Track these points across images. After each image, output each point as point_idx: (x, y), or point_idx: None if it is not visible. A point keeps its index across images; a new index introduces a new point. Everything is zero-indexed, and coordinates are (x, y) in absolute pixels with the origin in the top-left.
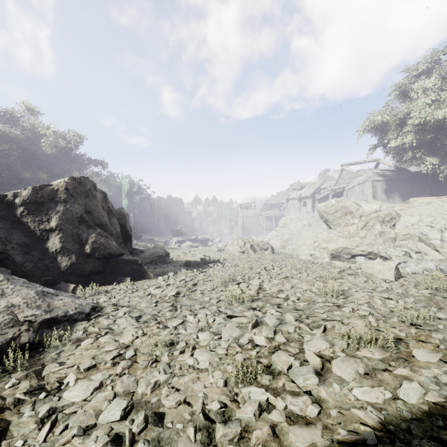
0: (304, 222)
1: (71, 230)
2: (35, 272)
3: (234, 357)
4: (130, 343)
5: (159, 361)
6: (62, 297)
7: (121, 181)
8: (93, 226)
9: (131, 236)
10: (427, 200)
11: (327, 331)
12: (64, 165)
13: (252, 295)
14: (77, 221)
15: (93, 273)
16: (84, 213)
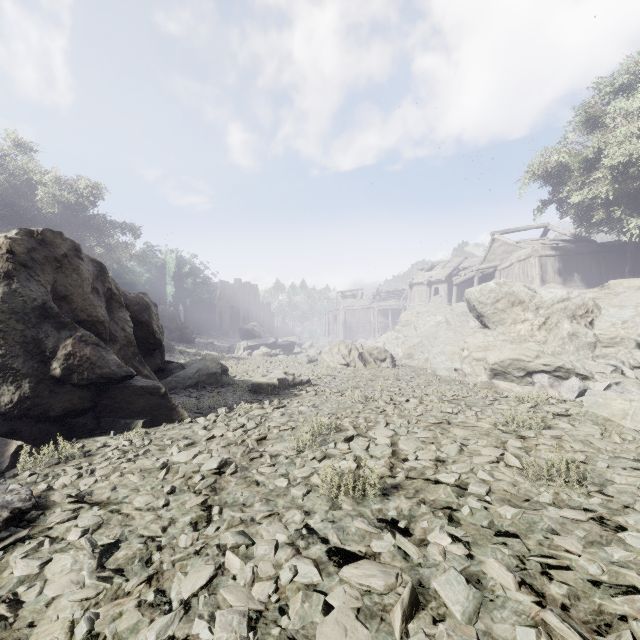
0: (439, 318)
1: (22, 333)
2: None
3: None
4: None
5: None
6: None
7: (164, 257)
8: (71, 325)
9: (161, 341)
10: (637, 284)
11: None
12: (74, 230)
13: (380, 473)
14: (36, 314)
15: (71, 413)
16: (53, 299)
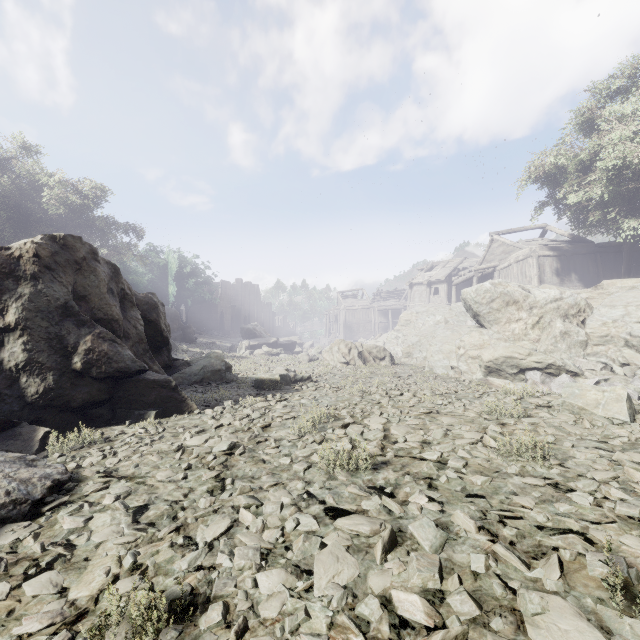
0: (438, 317)
1: (46, 330)
2: None
3: None
4: (93, 601)
5: None
6: None
7: (166, 257)
8: (90, 322)
9: (168, 339)
10: (630, 284)
11: (566, 570)
12: (79, 232)
13: (372, 452)
14: (59, 312)
15: (90, 404)
16: (73, 299)
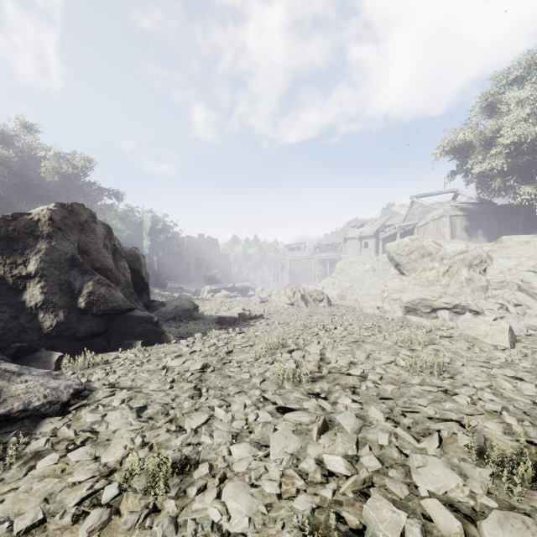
0: (367, 266)
1: (58, 277)
2: (5, 335)
3: (293, 504)
4: (118, 464)
5: (159, 510)
6: (28, 376)
7: (141, 216)
8: (91, 271)
9: (148, 284)
10: (524, 239)
11: (443, 443)
12: (70, 195)
13: (311, 370)
14: (67, 263)
15: (91, 335)
16: (78, 253)
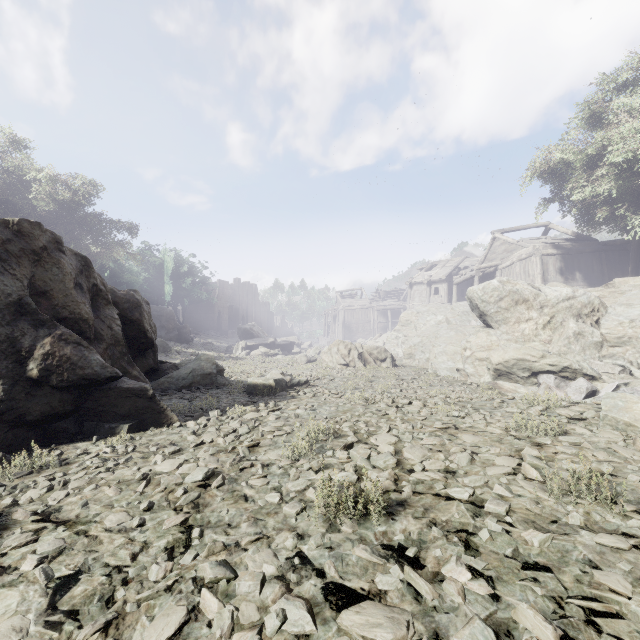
0: (440, 317)
1: None
2: None
3: None
4: None
5: None
6: None
7: (162, 256)
8: (50, 322)
9: (153, 340)
10: None
11: None
12: (70, 229)
13: (384, 487)
14: (11, 310)
15: (51, 417)
16: (31, 295)
